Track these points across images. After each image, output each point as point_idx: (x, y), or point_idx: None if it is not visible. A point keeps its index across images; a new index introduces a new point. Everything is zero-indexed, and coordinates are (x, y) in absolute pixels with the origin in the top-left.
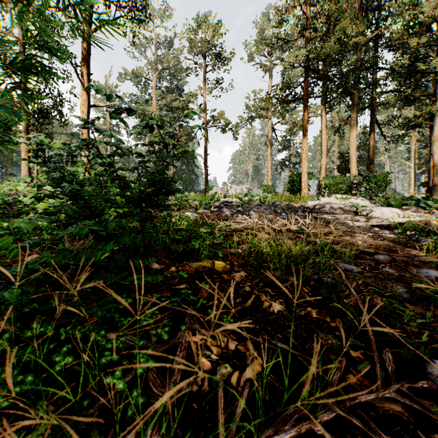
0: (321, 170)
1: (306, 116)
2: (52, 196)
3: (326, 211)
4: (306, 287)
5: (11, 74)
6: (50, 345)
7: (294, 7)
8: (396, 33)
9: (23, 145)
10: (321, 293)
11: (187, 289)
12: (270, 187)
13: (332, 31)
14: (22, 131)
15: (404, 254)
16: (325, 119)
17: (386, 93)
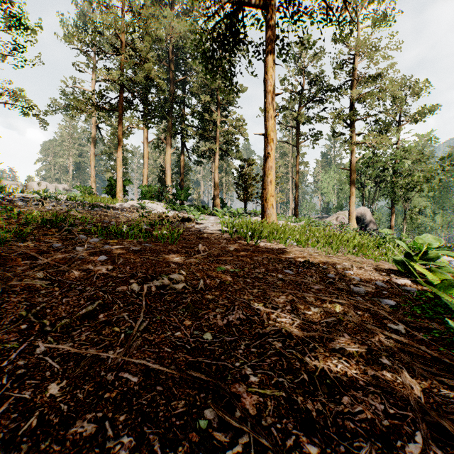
0: (144, 179)
1: (121, 129)
2: None
3: (124, 210)
4: (55, 229)
5: None
6: None
7: (107, 28)
8: (195, 85)
9: None
10: (58, 227)
11: None
12: (88, 189)
13: (142, 64)
14: None
15: (129, 223)
16: (147, 133)
17: (192, 126)
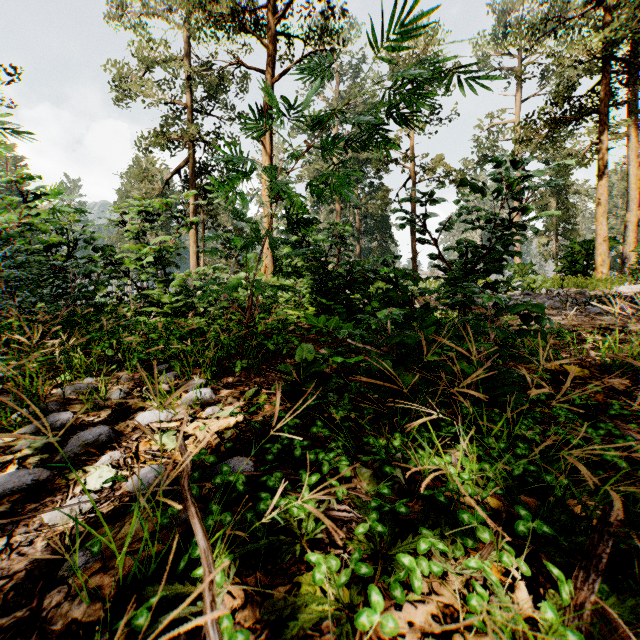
0: (627, 232)
1: (605, 141)
2: (364, 282)
3: None
4: None
5: (323, 153)
6: (495, 423)
7: None
8: None
9: (191, 231)
10: None
11: (571, 391)
12: (527, 267)
13: None
14: (190, 214)
15: None
16: (635, 140)
17: None
